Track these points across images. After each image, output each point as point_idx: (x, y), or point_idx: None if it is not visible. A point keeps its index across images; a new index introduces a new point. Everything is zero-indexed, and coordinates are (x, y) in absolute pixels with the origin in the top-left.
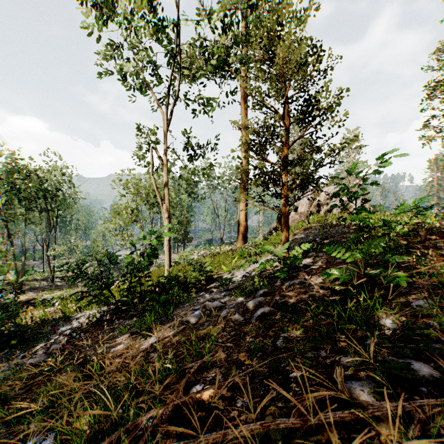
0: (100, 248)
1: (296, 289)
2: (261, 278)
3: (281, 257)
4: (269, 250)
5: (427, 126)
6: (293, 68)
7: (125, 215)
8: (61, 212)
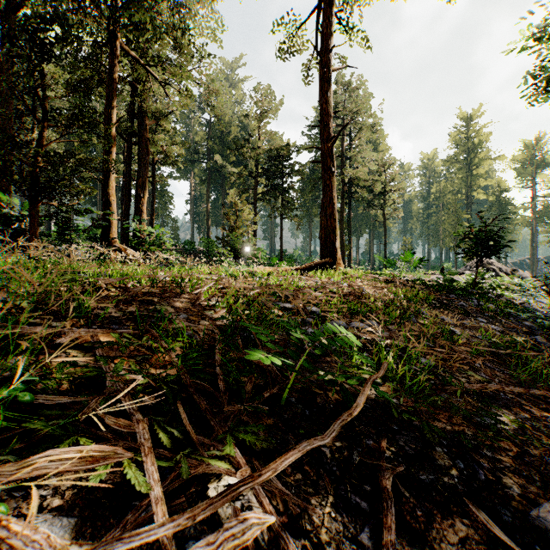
0: None
1: None
2: None
3: None
4: None
5: None
6: None
7: None
8: None
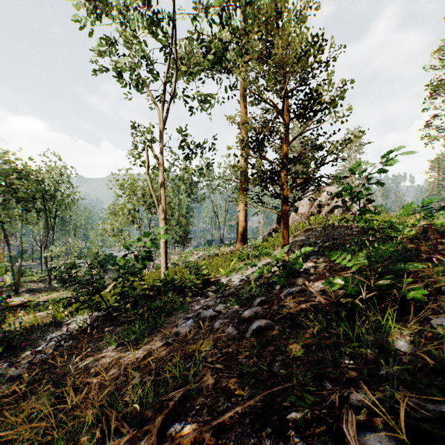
0: (97, 249)
1: (296, 298)
2: (259, 284)
3: (280, 262)
4: (267, 254)
5: (429, 126)
6: (292, 58)
7: (122, 216)
8: (59, 213)
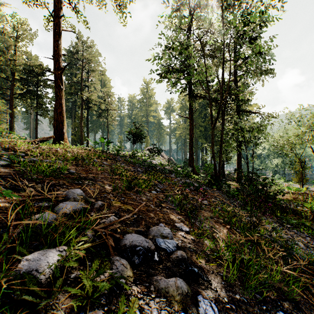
0: None
1: None
2: None
3: None
4: None
5: None
6: None
7: None
8: None
